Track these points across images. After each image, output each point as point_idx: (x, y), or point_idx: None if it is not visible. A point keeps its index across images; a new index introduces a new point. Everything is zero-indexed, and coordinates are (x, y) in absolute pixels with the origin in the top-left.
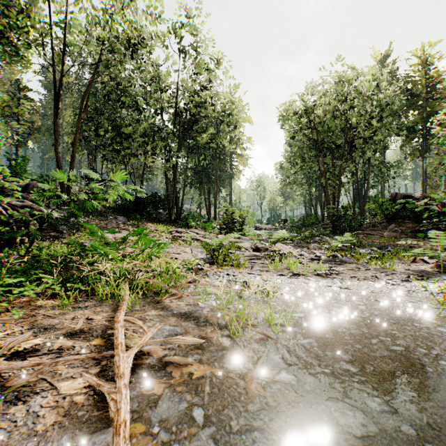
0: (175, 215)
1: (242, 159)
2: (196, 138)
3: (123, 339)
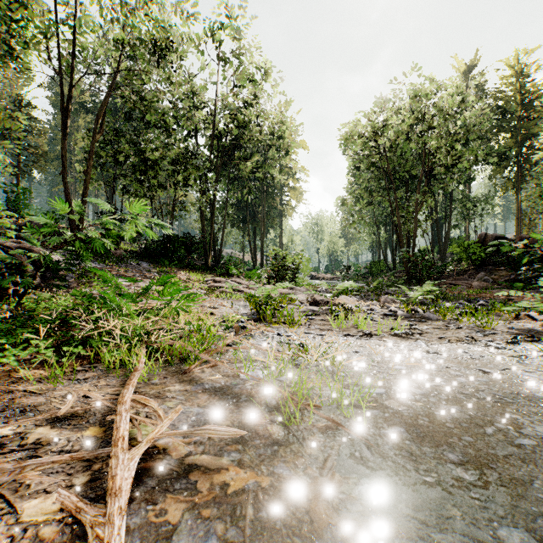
0: (213, 261)
1: (295, 193)
2: (239, 166)
3: (127, 429)
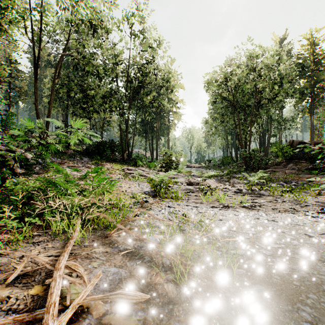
0: (127, 157)
1: (177, 116)
2: (143, 99)
3: (58, 295)
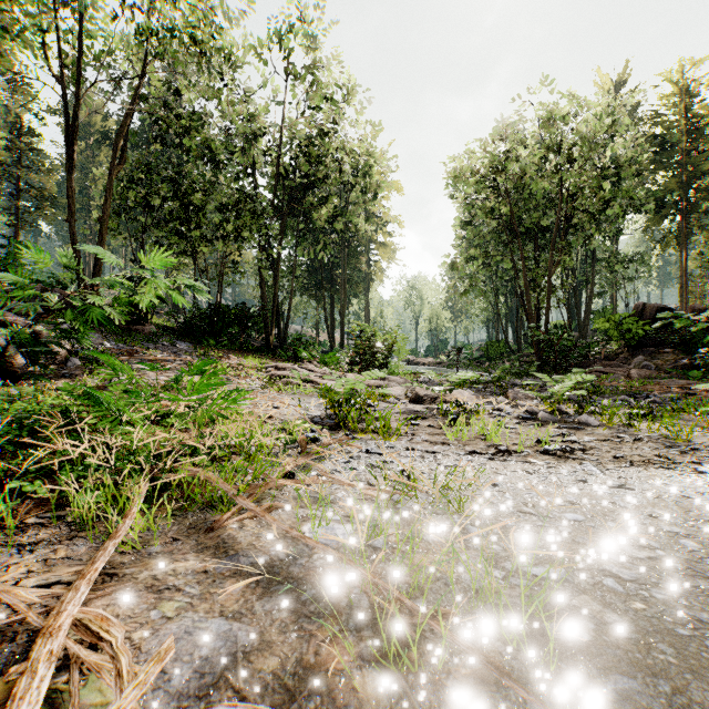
0: (277, 341)
1: (386, 251)
2: (311, 214)
3: None
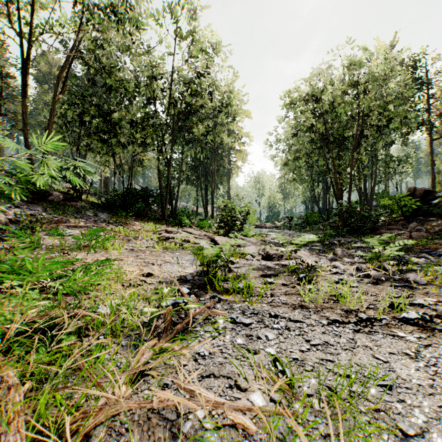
0: (170, 213)
1: (241, 155)
2: (192, 130)
3: None
